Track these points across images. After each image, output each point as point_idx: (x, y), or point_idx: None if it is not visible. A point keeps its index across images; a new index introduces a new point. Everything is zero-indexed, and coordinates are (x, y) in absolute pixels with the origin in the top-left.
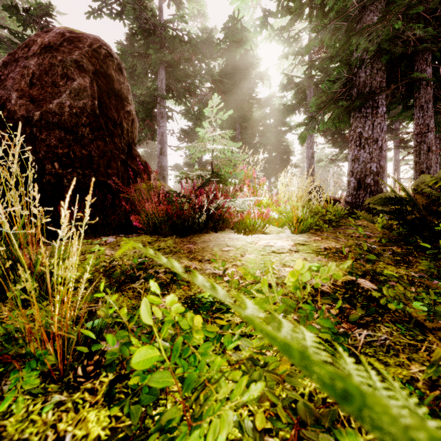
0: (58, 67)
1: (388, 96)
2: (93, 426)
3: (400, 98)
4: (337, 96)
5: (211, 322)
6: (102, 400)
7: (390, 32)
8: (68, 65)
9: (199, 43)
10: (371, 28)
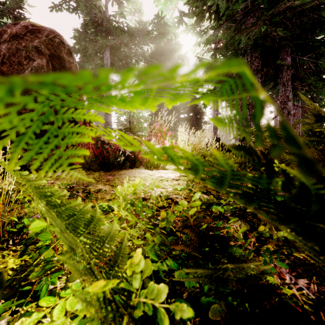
0: (22, 51)
1: (263, 76)
2: (10, 263)
3: (271, 77)
4: (229, 74)
5: None
6: (20, 253)
7: (261, 32)
8: (30, 49)
9: (137, 31)
10: (248, 29)
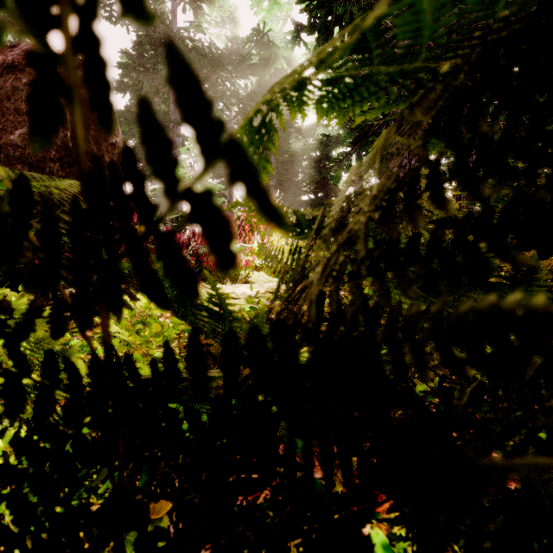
0: (22, 91)
1: None
2: None
3: None
4: (374, 129)
5: (99, 342)
6: None
7: None
8: None
9: (228, 55)
10: None
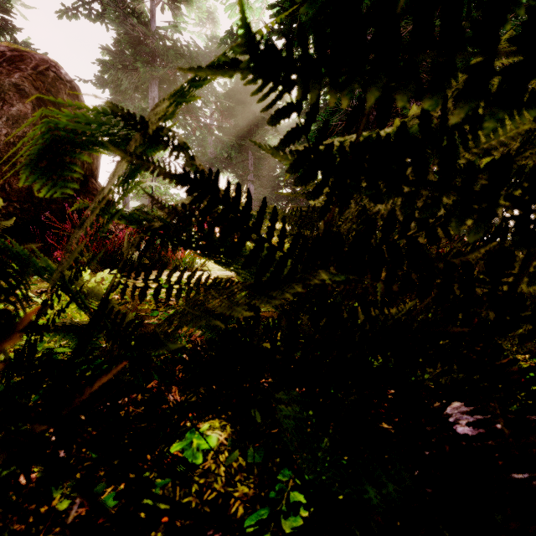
0: None
1: None
2: None
3: None
4: (339, 129)
5: None
6: None
7: None
8: (6, 88)
9: (208, 53)
10: None
